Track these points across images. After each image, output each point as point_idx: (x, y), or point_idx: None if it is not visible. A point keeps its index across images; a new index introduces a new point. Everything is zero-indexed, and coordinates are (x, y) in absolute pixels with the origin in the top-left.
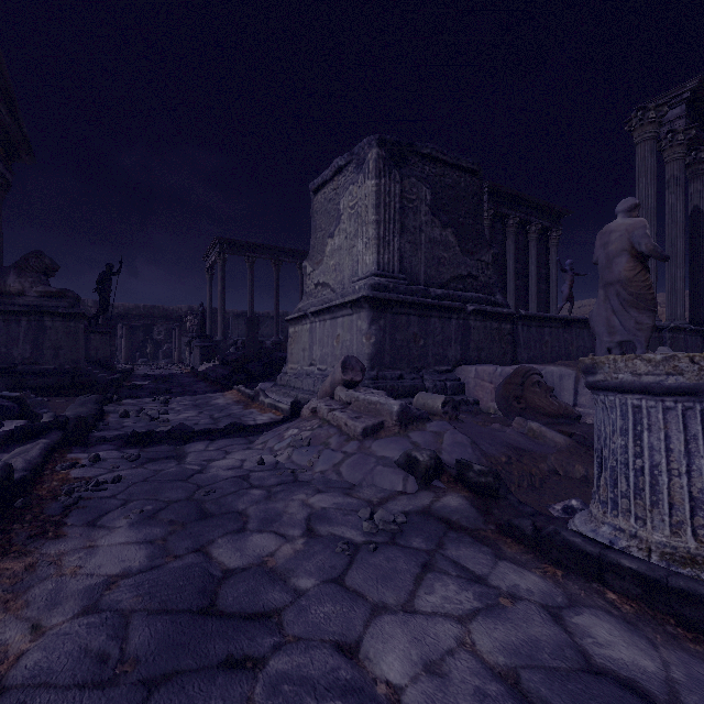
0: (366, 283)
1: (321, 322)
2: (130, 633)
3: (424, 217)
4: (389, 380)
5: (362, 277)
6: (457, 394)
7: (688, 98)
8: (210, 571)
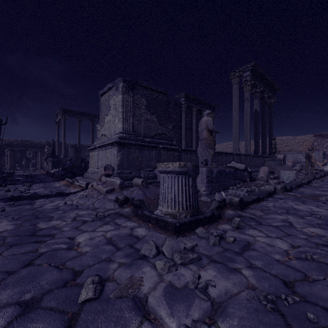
0: (117, 136)
1: (101, 151)
2: (6, 239)
3: (143, 110)
4: (126, 174)
5: (117, 133)
6: (154, 179)
7: (251, 69)
8: (36, 229)
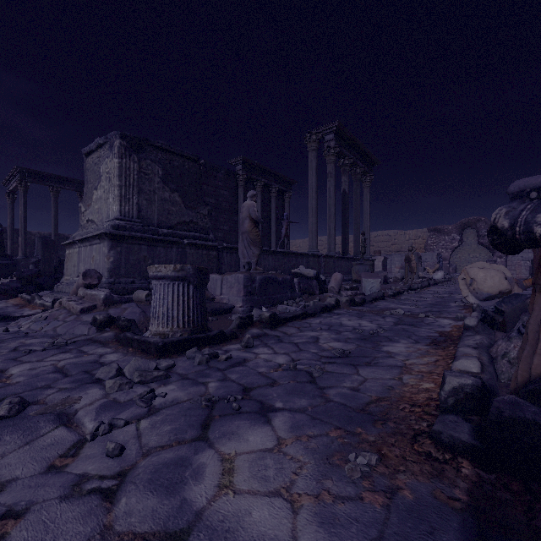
0: (109, 224)
1: (85, 247)
2: None
3: (157, 184)
4: (124, 284)
5: (110, 220)
6: None
7: (335, 130)
8: None
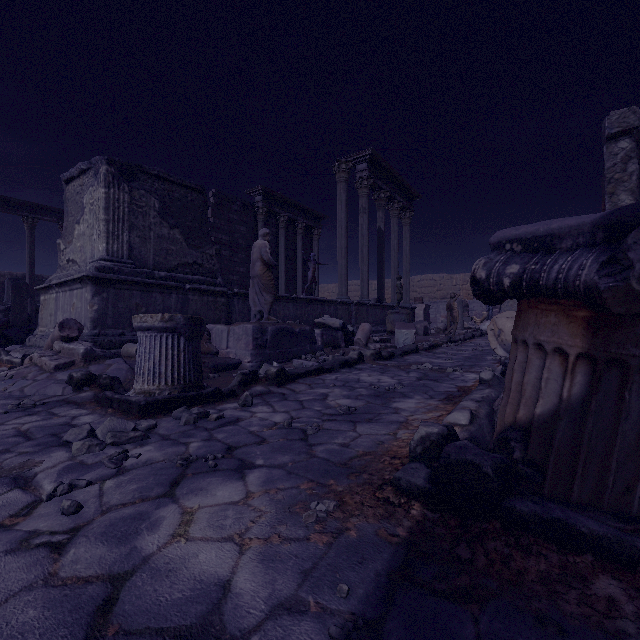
0: (93, 265)
1: (64, 293)
2: None
3: (153, 219)
4: (111, 336)
5: (94, 260)
6: None
7: (368, 159)
8: None
